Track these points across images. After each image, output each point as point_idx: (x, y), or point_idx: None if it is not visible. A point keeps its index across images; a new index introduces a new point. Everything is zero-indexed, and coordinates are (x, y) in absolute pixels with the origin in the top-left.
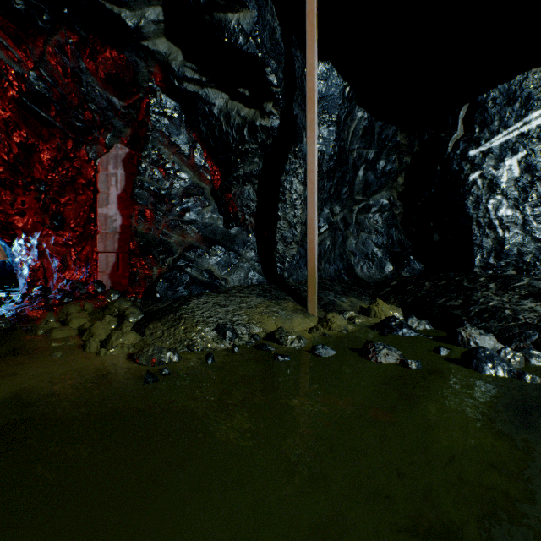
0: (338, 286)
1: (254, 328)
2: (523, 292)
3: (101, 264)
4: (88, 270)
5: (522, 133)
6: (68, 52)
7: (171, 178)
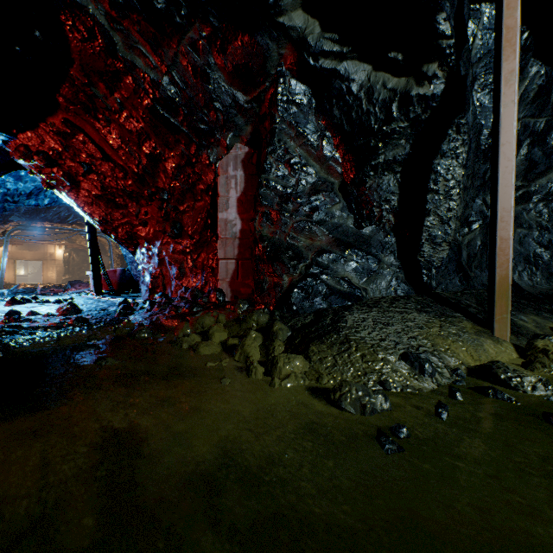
0: None
1: (447, 358)
2: None
3: (221, 271)
4: (203, 277)
5: None
6: (199, 49)
7: (297, 174)
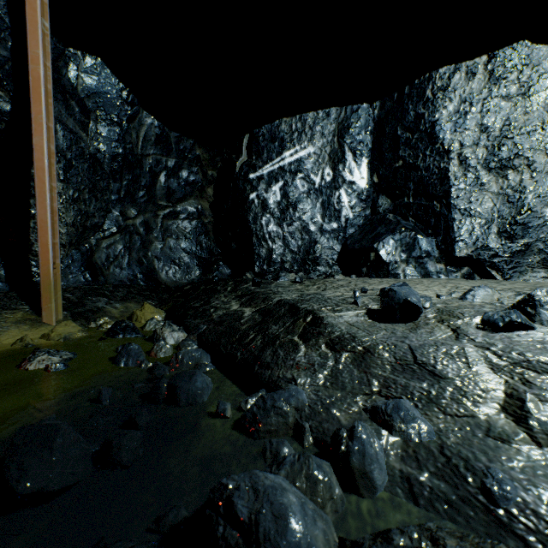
0: (123, 292)
1: None
2: (239, 294)
3: None
4: None
5: (281, 166)
6: None
7: None
